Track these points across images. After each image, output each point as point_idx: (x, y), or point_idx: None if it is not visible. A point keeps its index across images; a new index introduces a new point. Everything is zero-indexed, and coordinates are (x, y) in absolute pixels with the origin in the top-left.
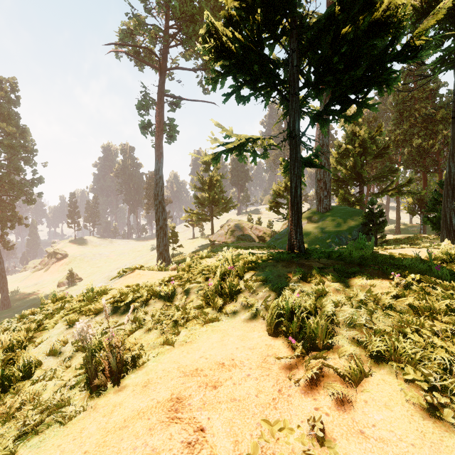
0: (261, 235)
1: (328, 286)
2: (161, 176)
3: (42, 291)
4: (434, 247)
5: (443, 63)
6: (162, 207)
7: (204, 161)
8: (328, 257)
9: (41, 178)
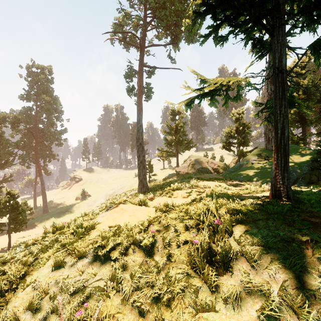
0: (215, 168)
1: None
2: (141, 125)
3: (66, 202)
4: None
5: None
6: (142, 147)
7: (171, 113)
8: None
9: (66, 129)
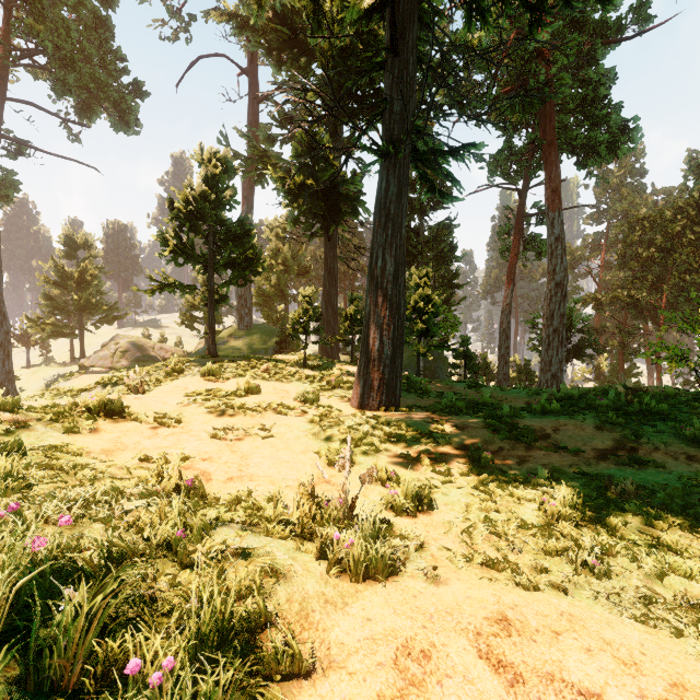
0: (169, 357)
1: (225, 364)
2: None
3: None
4: (292, 354)
5: (314, 236)
6: (2, 314)
7: (66, 242)
8: (229, 357)
9: None
